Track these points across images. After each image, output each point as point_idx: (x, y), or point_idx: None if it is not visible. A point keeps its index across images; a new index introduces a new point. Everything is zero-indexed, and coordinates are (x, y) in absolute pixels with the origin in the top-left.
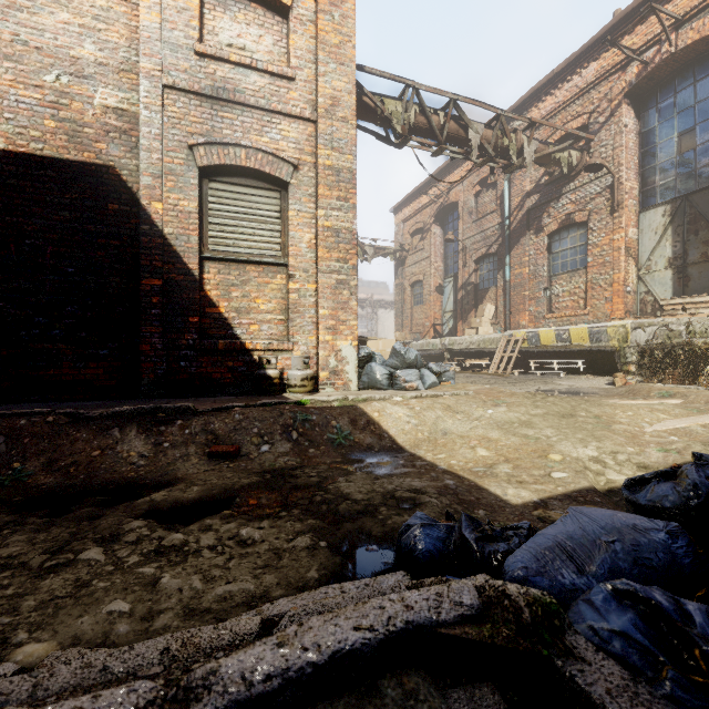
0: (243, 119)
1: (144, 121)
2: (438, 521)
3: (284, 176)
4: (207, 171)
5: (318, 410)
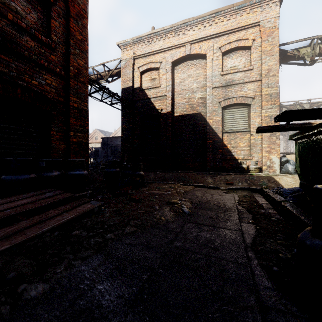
0: (235, 88)
1: (207, 99)
2: None
3: (249, 102)
4: (224, 107)
5: (257, 176)
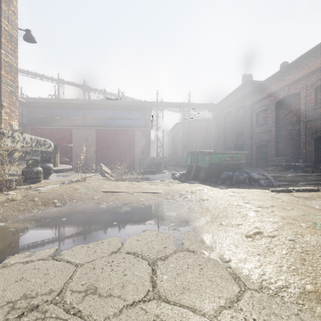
0: None
1: None
2: (274, 183)
3: None
4: None
5: None
